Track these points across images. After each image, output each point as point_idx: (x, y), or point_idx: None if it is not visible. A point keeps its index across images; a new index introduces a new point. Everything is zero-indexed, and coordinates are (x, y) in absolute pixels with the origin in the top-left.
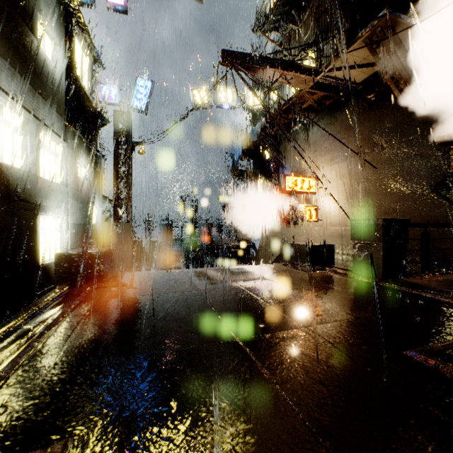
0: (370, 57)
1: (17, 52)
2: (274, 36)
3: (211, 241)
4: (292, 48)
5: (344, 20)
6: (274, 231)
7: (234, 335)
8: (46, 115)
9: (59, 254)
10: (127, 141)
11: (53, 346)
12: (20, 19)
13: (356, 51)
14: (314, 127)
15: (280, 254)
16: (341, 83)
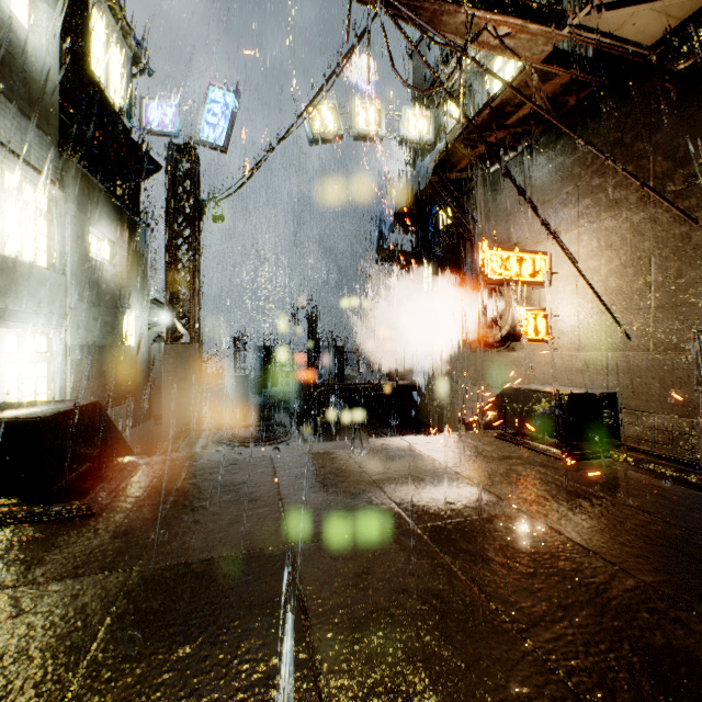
0: None
1: None
2: None
3: (342, 377)
4: None
5: None
6: (457, 359)
7: None
8: (7, 128)
9: None
10: (191, 199)
11: None
12: None
13: None
14: (540, 157)
15: (484, 409)
16: (613, 44)
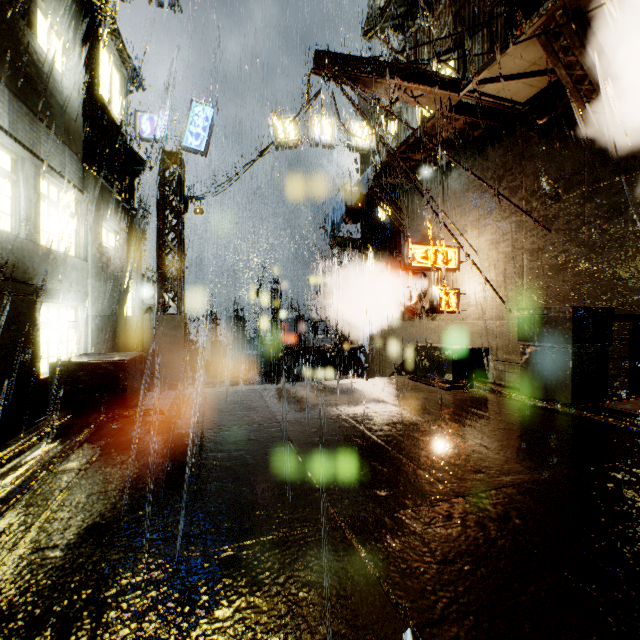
0: (542, 61)
1: (3, 55)
2: (392, 40)
3: (301, 342)
4: (424, 44)
5: (500, 8)
6: (393, 326)
7: (335, 514)
8: (52, 153)
9: (57, 363)
10: (178, 196)
11: (4, 538)
12: (8, 5)
13: (521, 50)
14: (453, 172)
15: (404, 362)
16: (496, 102)
